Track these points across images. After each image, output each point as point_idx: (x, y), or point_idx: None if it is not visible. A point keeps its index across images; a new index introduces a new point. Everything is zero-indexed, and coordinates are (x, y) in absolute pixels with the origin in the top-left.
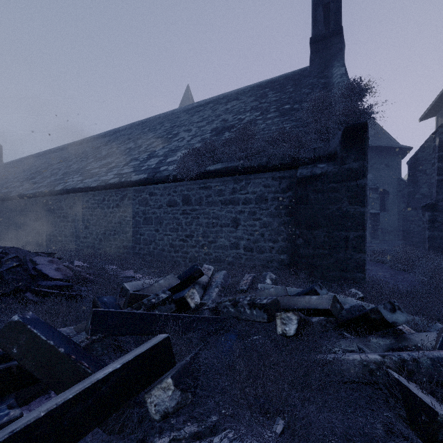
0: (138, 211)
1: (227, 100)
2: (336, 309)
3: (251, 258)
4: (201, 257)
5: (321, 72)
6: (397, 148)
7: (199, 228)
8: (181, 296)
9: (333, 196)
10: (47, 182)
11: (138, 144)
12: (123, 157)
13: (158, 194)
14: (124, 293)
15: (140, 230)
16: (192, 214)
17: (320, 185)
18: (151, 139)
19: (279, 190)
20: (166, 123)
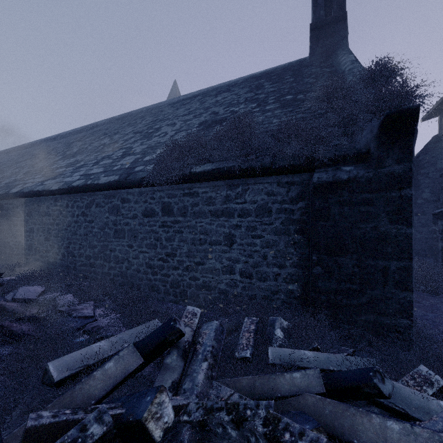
0: (108, 221)
1: (217, 92)
2: None
3: (250, 287)
4: (185, 281)
5: (324, 61)
6: None
7: (182, 245)
8: (136, 418)
9: (366, 210)
10: (5, 183)
11: (114, 139)
12: (95, 154)
13: (131, 201)
14: (48, 381)
15: (110, 245)
16: (174, 227)
17: (346, 195)
18: (130, 134)
19: (287, 200)
20: (148, 117)
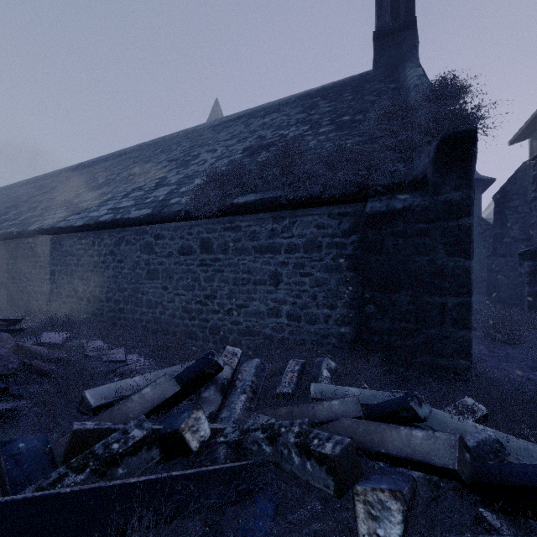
0: (140, 260)
1: (265, 112)
2: (466, 464)
3: (298, 331)
4: (226, 327)
5: (389, 75)
6: (477, 180)
7: (223, 286)
8: (174, 429)
9: (421, 242)
10: (21, 219)
11: (146, 169)
12: (124, 186)
13: (166, 237)
14: (85, 408)
15: (142, 288)
16: (214, 265)
17: (401, 225)
18: (163, 162)
19: (338, 233)
20: (184, 142)
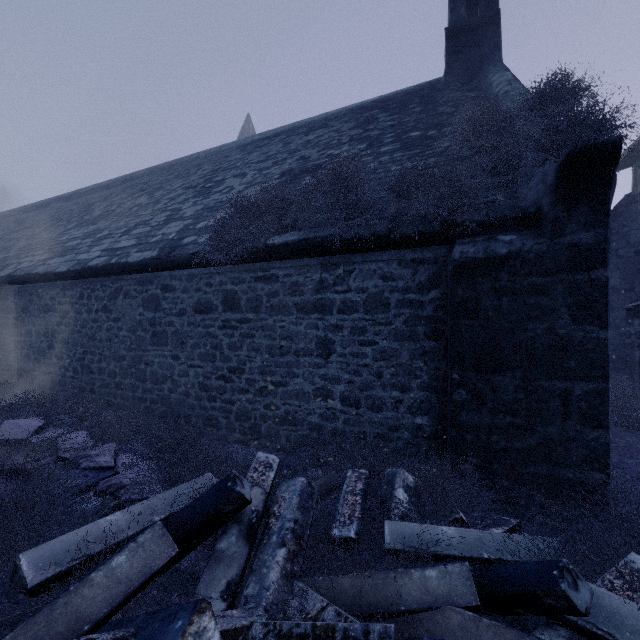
0: (142, 319)
1: (308, 128)
2: None
3: (356, 420)
4: (257, 411)
5: (466, 83)
6: None
7: (254, 356)
8: None
9: (536, 303)
10: None
11: (155, 198)
12: (125, 220)
13: (177, 289)
14: (19, 585)
15: (145, 356)
16: (242, 328)
17: (506, 278)
18: (178, 190)
19: (413, 287)
20: (206, 165)
